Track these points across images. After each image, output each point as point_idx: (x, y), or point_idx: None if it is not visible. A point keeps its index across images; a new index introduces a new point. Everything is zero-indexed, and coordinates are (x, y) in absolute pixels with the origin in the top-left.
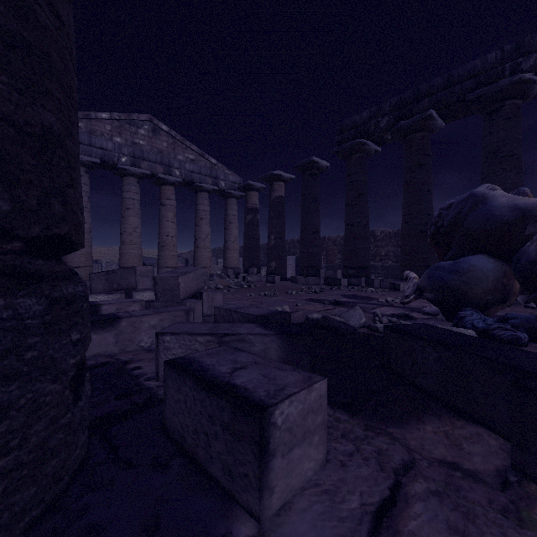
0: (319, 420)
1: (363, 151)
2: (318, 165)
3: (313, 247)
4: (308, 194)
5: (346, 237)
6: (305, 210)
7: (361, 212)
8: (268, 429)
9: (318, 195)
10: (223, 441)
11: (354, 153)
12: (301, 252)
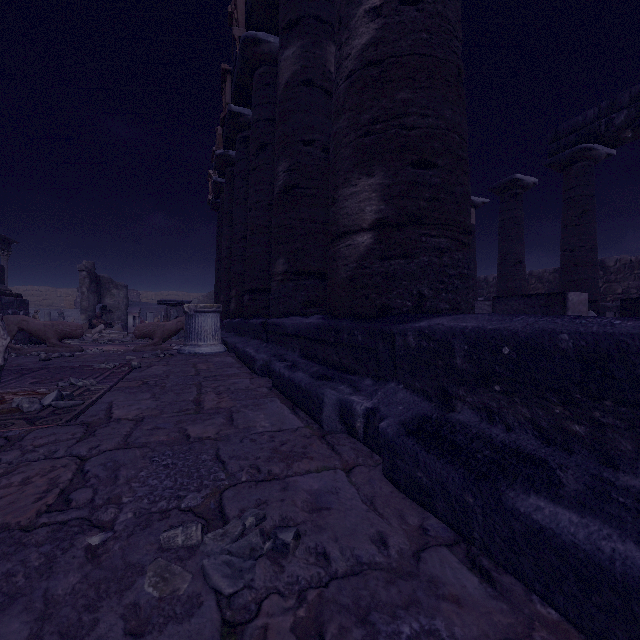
0: (584, 310)
1: (588, 158)
2: (522, 183)
3: (515, 280)
4: (508, 218)
5: (562, 266)
6: (505, 237)
7: (585, 234)
8: (566, 299)
9: (521, 219)
10: (540, 312)
11: (574, 163)
12: (499, 287)
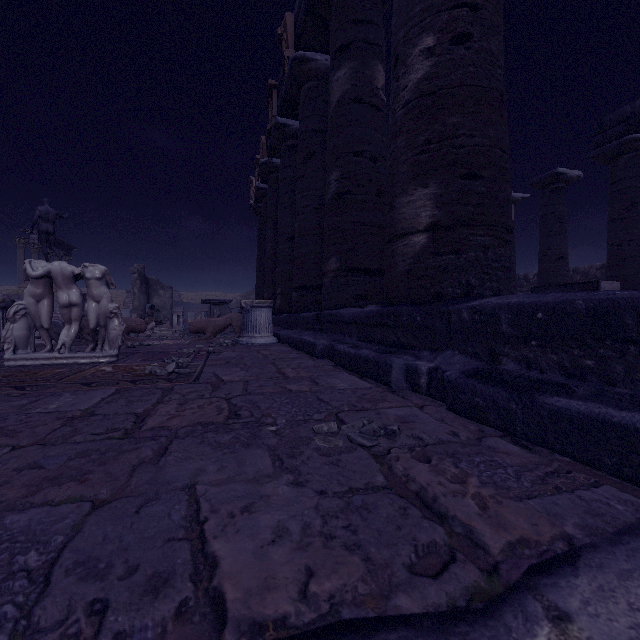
0: None
1: (638, 149)
2: (564, 177)
3: (557, 276)
4: (549, 213)
5: (608, 261)
6: (546, 233)
7: (633, 227)
8: (599, 287)
9: (564, 214)
10: None
11: (622, 154)
12: (540, 283)
